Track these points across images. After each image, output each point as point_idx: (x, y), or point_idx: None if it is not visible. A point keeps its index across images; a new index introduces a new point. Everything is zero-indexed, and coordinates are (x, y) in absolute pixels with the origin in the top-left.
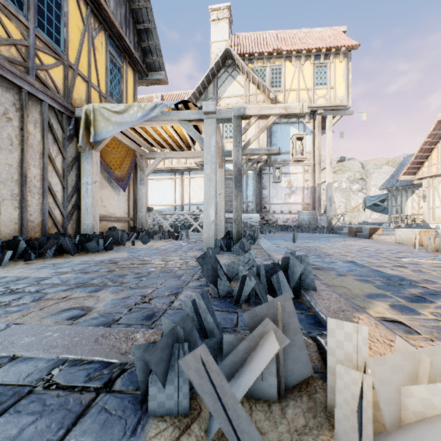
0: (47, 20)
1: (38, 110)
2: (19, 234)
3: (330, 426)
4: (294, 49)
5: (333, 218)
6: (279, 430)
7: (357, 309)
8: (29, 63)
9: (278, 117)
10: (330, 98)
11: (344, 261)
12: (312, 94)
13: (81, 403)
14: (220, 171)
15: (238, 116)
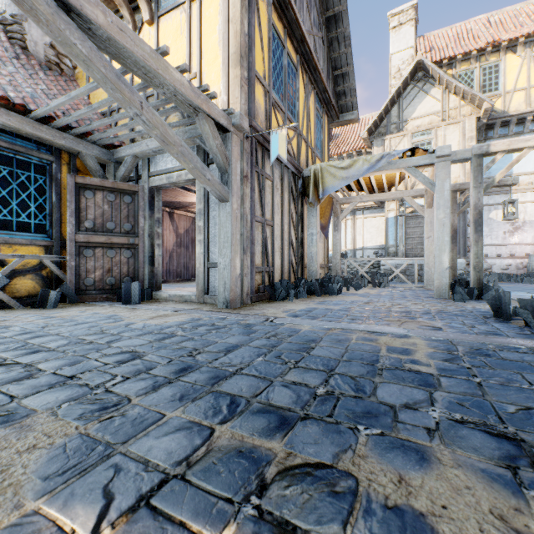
0: (290, 101)
1: (286, 177)
2: (280, 278)
3: None
4: (521, 34)
5: None
6: None
7: None
8: None
9: None
10: None
11: None
12: None
13: None
14: (428, 212)
15: (478, 154)
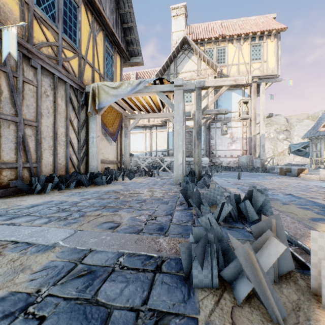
0: (69, 27)
1: (64, 89)
2: (53, 172)
3: (316, 300)
4: (235, 34)
5: (265, 160)
6: (282, 300)
7: (310, 228)
8: (59, 57)
9: (229, 87)
10: (263, 69)
11: (283, 194)
12: (249, 67)
13: (148, 278)
14: None
15: (199, 87)
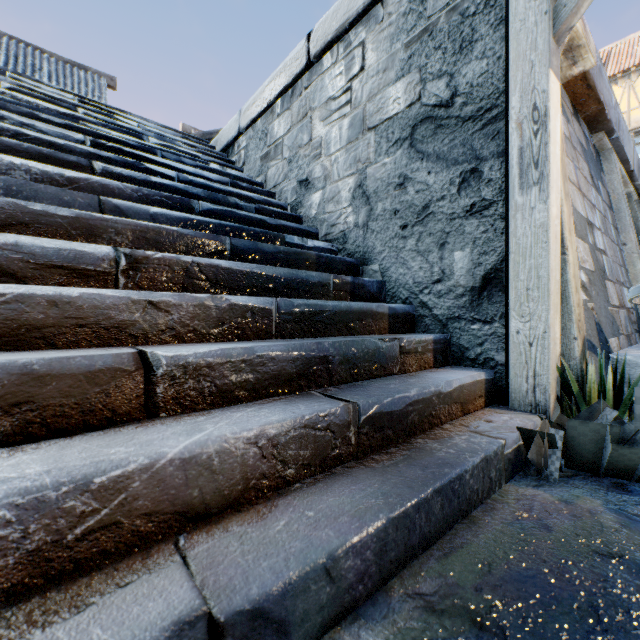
0: None
1: None
2: None
3: None
4: (619, 70)
5: None
6: None
7: None
8: None
9: None
10: None
11: None
12: None
13: None
14: None
15: None
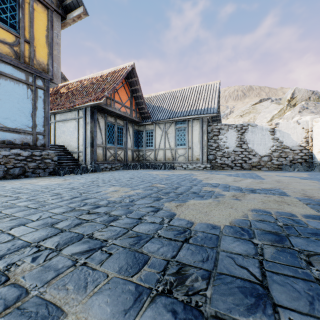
0: None
1: None
2: None
3: None
4: None
5: None
6: None
7: None
8: None
9: None
10: None
11: None
12: None
13: None
14: None
15: None
